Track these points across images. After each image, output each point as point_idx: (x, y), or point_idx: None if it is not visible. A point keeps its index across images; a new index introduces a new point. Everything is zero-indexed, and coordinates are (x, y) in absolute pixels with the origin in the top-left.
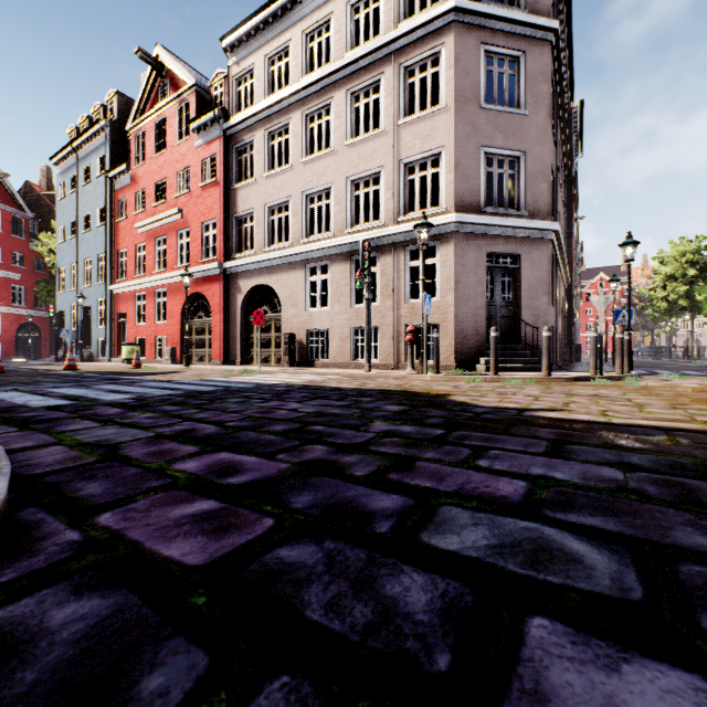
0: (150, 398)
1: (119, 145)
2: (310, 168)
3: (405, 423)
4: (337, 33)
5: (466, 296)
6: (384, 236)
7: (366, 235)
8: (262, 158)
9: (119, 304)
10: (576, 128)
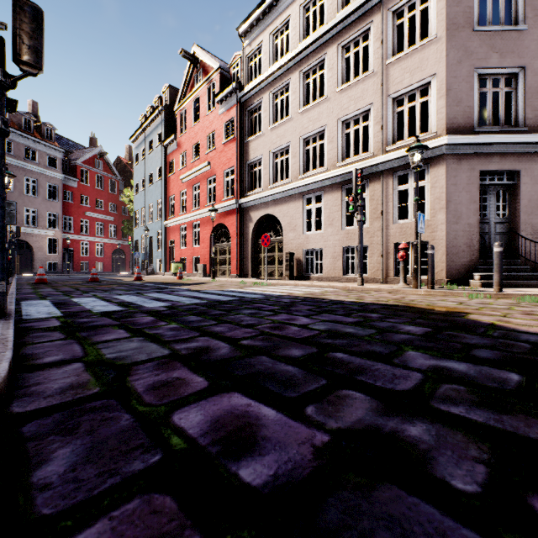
0: (180, 306)
1: (170, 122)
2: (307, 116)
3: (448, 355)
4: None
5: (458, 214)
6: (373, 165)
7: (356, 166)
8: (268, 115)
9: (170, 234)
10: None
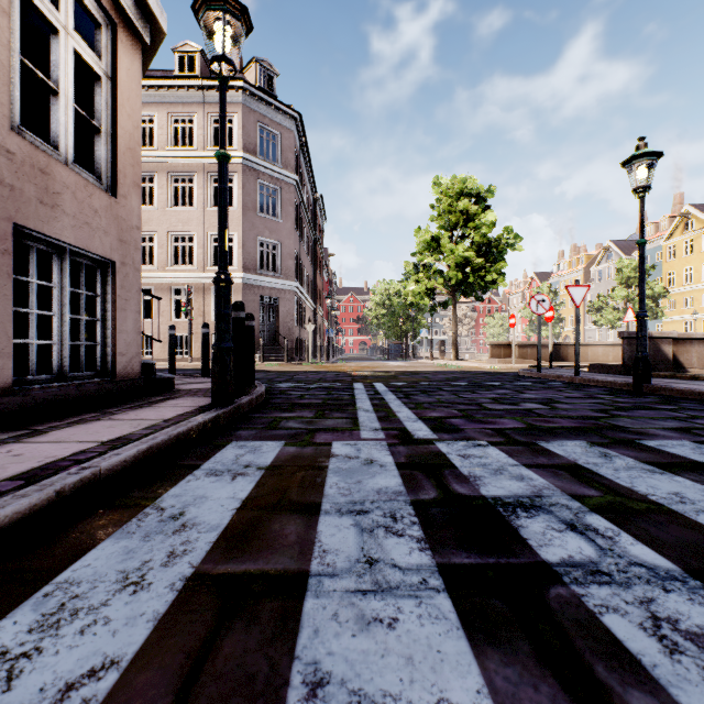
0: None
1: None
2: None
3: None
4: (160, 129)
5: None
6: (198, 278)
7: (184, 275)
8: None
9: None
10: (320, 207)
